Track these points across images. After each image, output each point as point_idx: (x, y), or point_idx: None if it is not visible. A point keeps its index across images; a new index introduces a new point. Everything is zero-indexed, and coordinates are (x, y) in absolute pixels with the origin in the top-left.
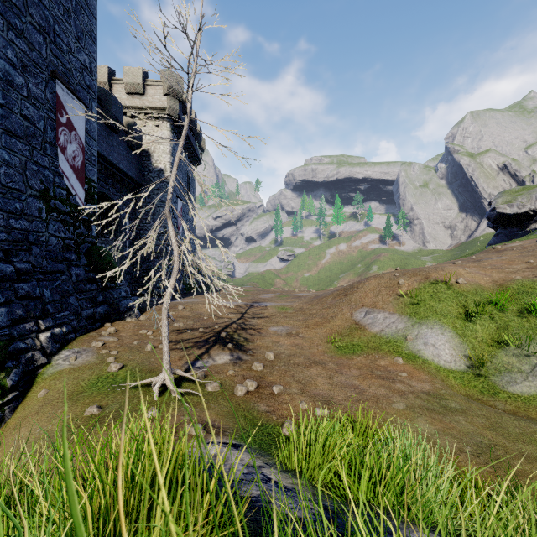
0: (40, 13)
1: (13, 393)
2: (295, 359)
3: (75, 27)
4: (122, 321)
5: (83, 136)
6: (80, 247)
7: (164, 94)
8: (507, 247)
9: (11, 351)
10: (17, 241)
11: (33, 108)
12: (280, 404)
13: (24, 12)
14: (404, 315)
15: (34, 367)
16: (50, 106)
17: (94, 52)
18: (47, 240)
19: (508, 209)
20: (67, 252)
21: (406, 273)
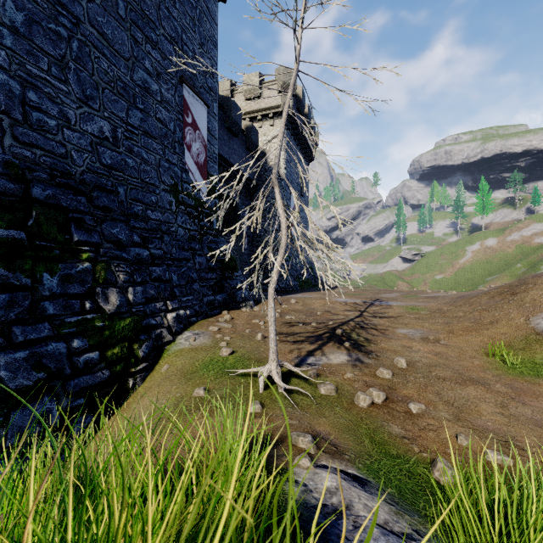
0: (171, 25)
1: (143, 364)
2: (438, 371)
3: (199, 34)
4: (237, 310)
5: (205, 135)
6: (203, 239)
7: (279, 91)
8: None
9: (144, 325)
10: (152, 230)
11: (165, 111)
12: (423, 429)
13: (158, 26)
14: None
15: (162, 343)
16: (179, 108)
17: (215, 56)
18: (176, 230)
19: None
20: (192, 243)
21: None
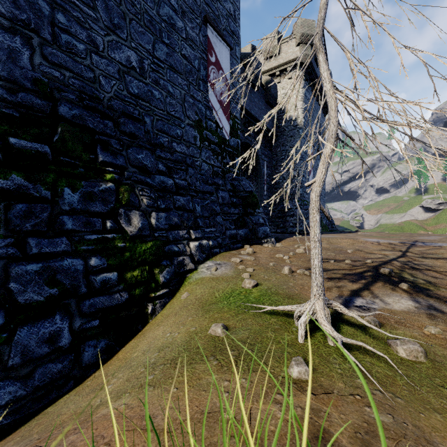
0: None
1: (163, 290)
2: None
3: None
4: (259, 246)
5: (228, 75)
6: (226, 176)
7: (297, 44)
8: None
9: (166, 251)
10: (177, 161)
11: (189, 49)
12: None
13: None
14: None
15: (184, 271)
16: (203, 48)
17: (237, 1)
18: (200, 165)
19: None
20: (216, 179)
21: None
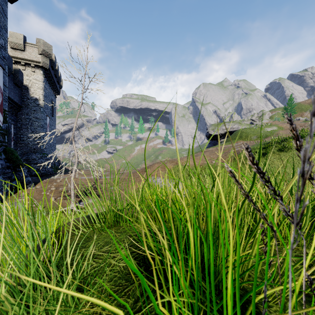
0: None
1: None
2: (124, 198)
3: None
4: (27, 189)
5: (2, 86)
6: (0, 149)
7: (39, 53)
8: (207, 150)
9: None
10: None
11: None
12: None
13: None
14: (167, 178)
15: None
16: None
17: (6, 37)
18: None
19: (213, 132)
20: None
21: (169, 161)
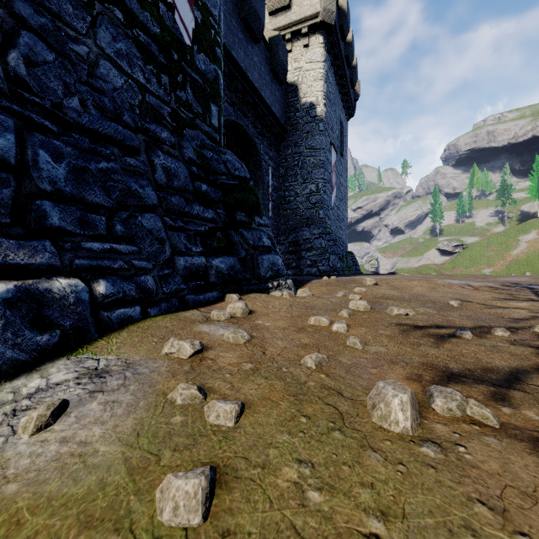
0: None
1: None
2: None
3: None
4: (262, 295)
5: None
6: (186, 134)
7: None
8: None
9: None
10: None
11: None
12: None
13: None
14: None
15: None
16: None
17: None
18: (93, 62)
19: None
20: (152, 125)
21: None
